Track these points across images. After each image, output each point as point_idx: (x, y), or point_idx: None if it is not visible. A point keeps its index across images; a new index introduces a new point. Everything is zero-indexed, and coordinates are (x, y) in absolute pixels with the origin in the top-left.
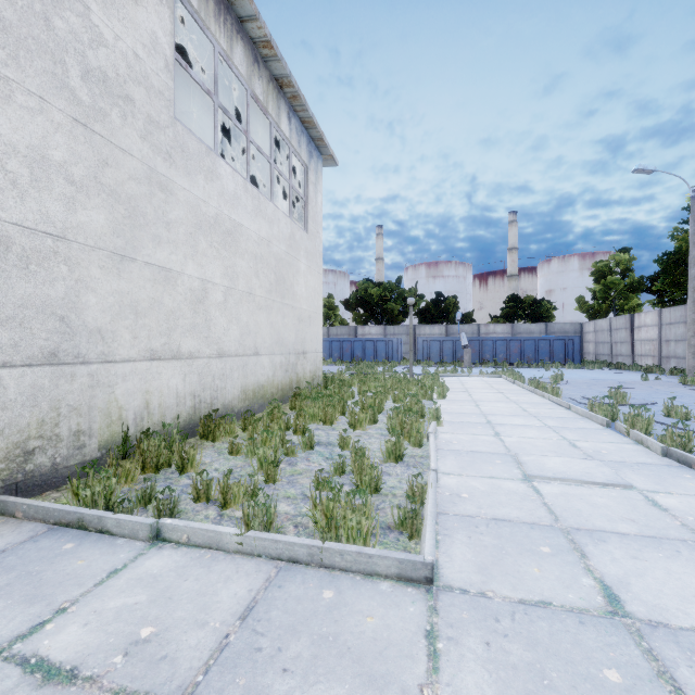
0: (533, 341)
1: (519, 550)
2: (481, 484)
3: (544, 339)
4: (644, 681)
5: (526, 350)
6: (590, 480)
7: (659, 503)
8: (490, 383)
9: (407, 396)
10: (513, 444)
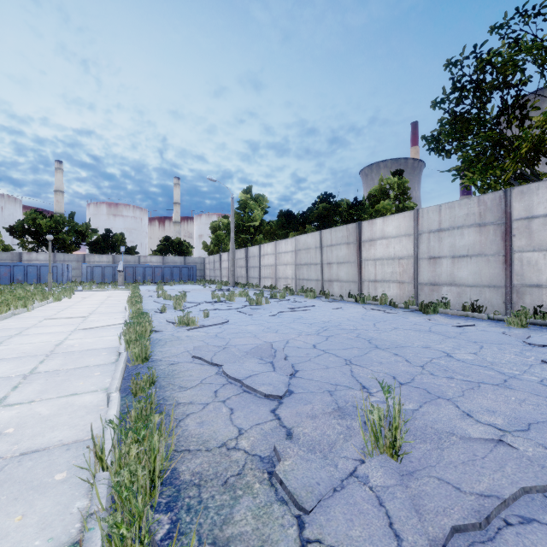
0: (170, 268)
1: (1, 332)
2: (15, 323)
3: (177, 267)
4: (1, 340)
5: (165, 273)
6: (71, 317)
7: (87, 319)
8: (114, 293)
9: (16, 299)
10: (62, 313)
